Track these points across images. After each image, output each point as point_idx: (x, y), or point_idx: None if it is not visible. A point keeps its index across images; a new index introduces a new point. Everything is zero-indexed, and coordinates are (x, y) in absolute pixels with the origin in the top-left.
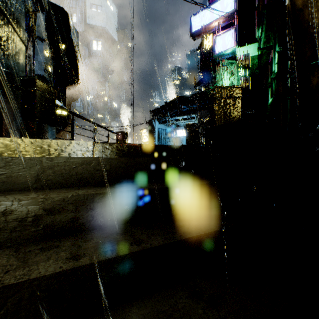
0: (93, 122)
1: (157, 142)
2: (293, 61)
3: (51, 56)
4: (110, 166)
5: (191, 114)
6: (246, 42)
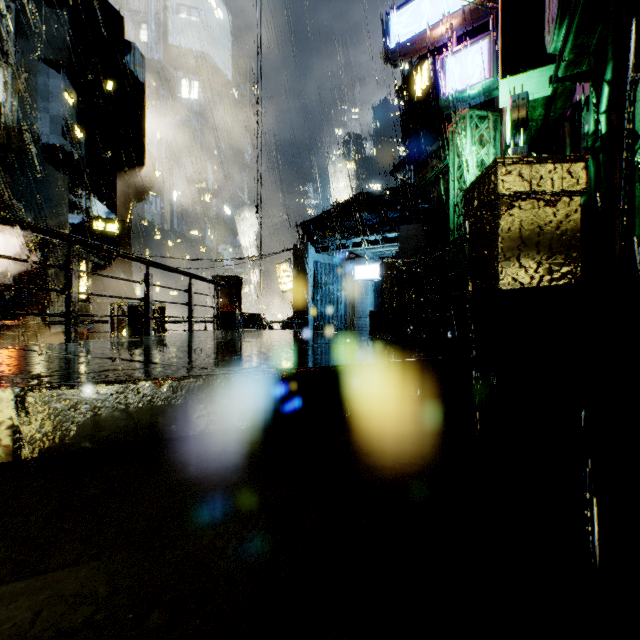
0: (142, 259)
1: (312, 292)
2: None
3: (80, 104)
4: None
5: (385, 233)
6: (521, 64)
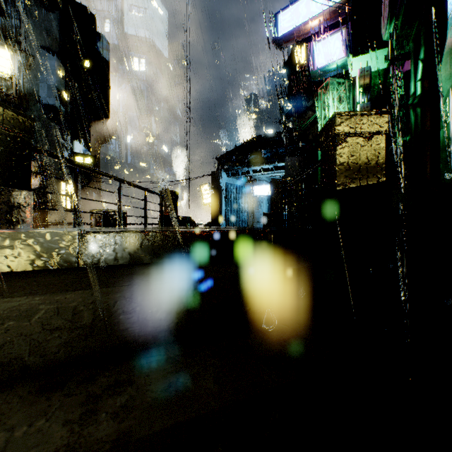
0: (116, 178)
1: (225, 204)
2: None
3: (67, 76)
4: (93, 314)
5: (275, 163)
6: (366, 48)
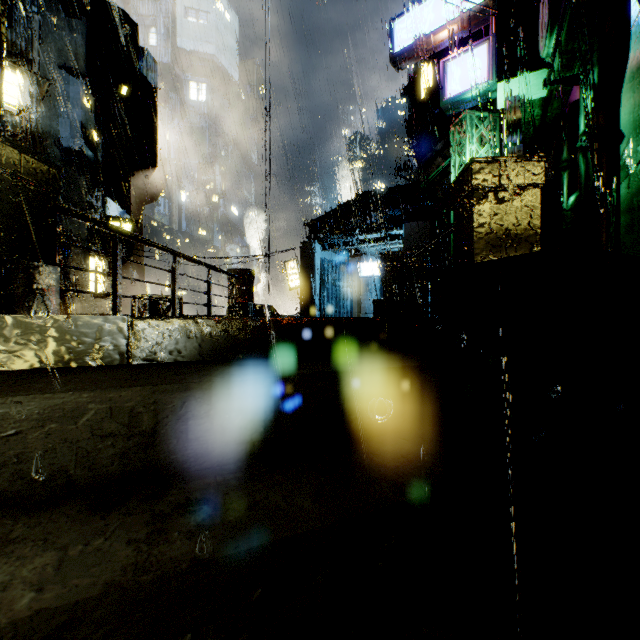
0: (170, 249)
1: (319, 288)
2: None
3: (97, 109)
4: (155, 417)
5: (390, 230)
6: (517, 68)
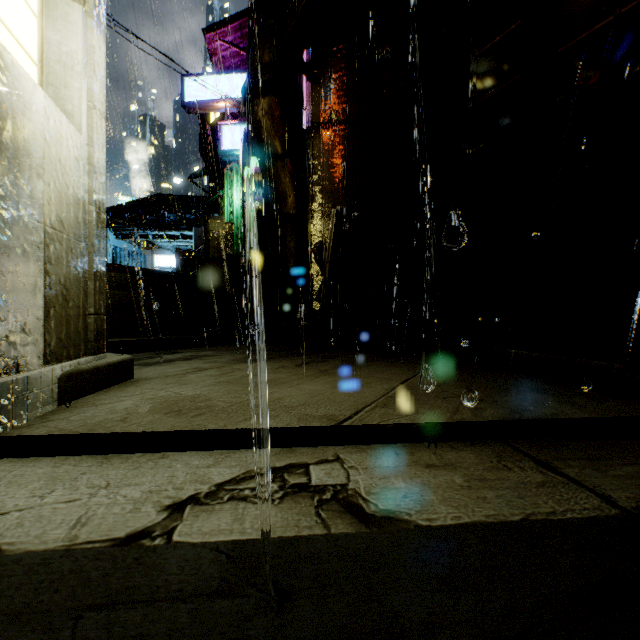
0: None
1: None
2: (272, 212)
3: None
4: (119, 280)
5: (183, 231)
6: None
